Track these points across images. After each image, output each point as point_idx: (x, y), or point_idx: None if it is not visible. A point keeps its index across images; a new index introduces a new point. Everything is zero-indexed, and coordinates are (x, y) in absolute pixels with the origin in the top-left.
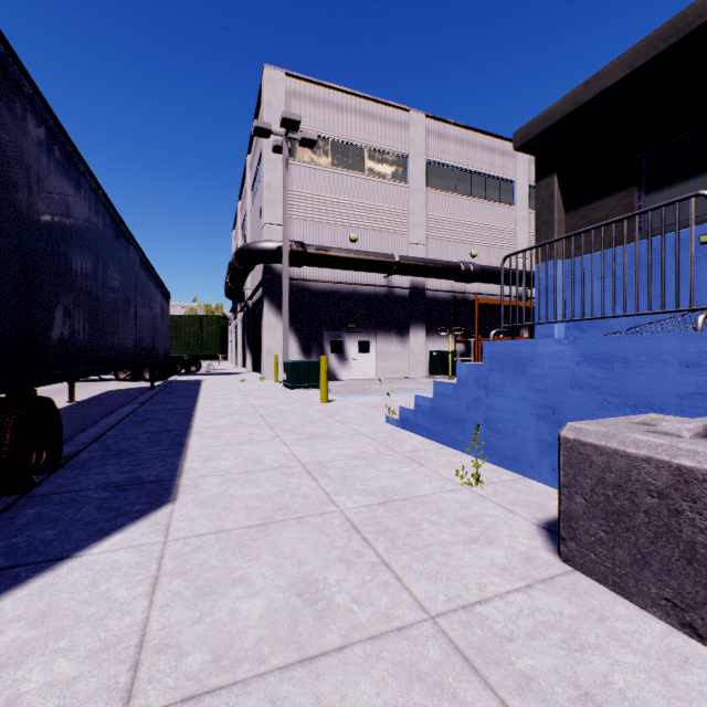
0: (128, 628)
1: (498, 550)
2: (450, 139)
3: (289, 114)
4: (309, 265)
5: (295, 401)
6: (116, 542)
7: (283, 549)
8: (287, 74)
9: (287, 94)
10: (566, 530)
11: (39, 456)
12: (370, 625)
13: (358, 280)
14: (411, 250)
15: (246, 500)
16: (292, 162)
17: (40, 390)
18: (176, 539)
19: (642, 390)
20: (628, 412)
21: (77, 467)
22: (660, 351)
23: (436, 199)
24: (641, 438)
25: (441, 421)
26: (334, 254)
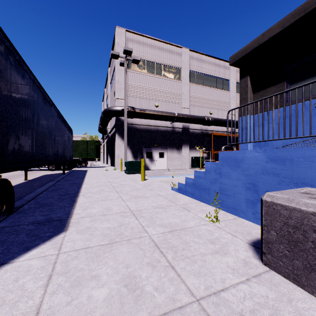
0: (30, 308)
1: (230, 258)
2: (200, 61)
3: (127, 48)
4: (136, 117)
5: (129, 179)
6: (33, 254)
7: (119, 258)
8: (126, 30)
9: (126, 39)
10: (265, 248)
11: (1, 208)
12: (164, 305)
13: (159, 124)
14: (183, 111)
15: (102, 230)
16: (128, 71)
17: (12, 174)
18: (64, 252)
19: (300, 175)
20: (293, 186)
21: (21, 213)
22: (310, 156)
23: (194, 88)
24: (308, 201)
25: (198, 189)
26: (147, 112)
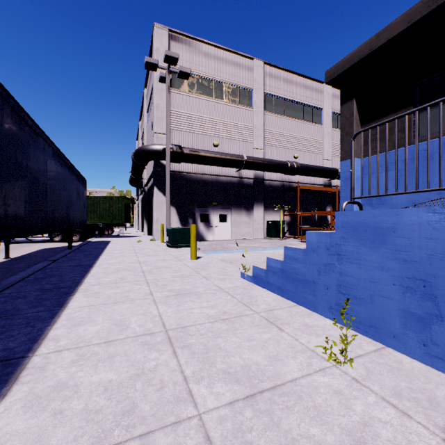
0: None
1: None
2: (280, 79)
3: (170, 52)
4: (185, 162)
5: (172, 258)
6: None
7: None
8: (170, 30)
9: (170, 44)
10: None
11: None
12: None
13: (219, 172)
14: (254, 153)
15: (89, 396)
16: (173, 91)
17: None
18: None
19: None
20: None
21: None
22: None
23: (271, 119)
24: None
25: (291, 281)
26: (202, 154)
